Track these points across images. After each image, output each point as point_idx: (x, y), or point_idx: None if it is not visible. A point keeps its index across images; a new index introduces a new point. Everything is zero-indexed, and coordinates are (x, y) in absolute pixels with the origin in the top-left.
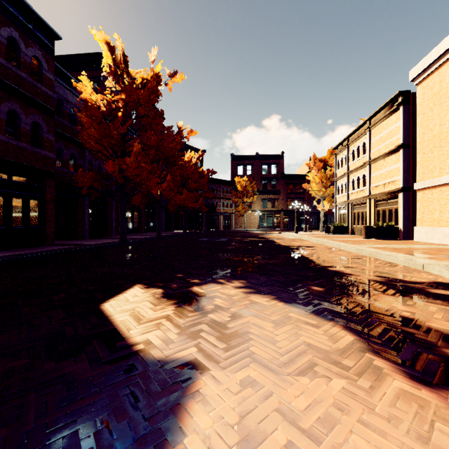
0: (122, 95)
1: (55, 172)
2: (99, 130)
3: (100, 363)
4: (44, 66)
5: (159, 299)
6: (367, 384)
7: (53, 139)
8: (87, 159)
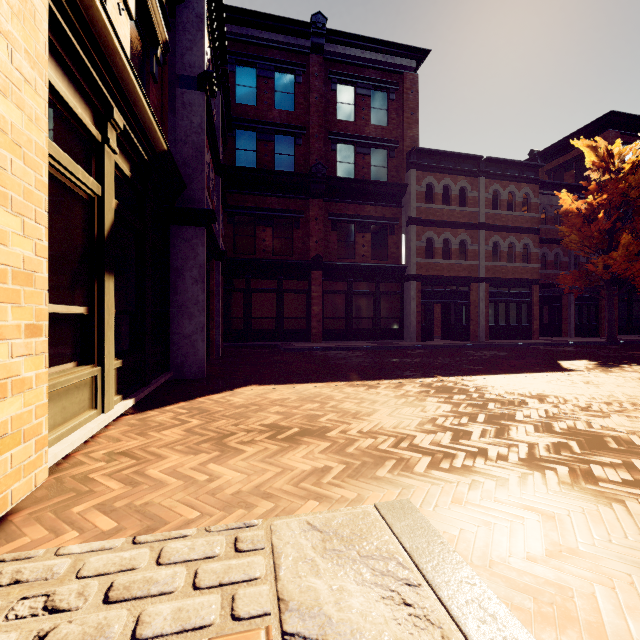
0: (603, 196)
1: (539, 276)
2: (579, 235)
3: (550, 366)
4: (531, 197)
5: (590, 364)
6: (638, 380)
7: (538, 252)
8: (572, 254)
